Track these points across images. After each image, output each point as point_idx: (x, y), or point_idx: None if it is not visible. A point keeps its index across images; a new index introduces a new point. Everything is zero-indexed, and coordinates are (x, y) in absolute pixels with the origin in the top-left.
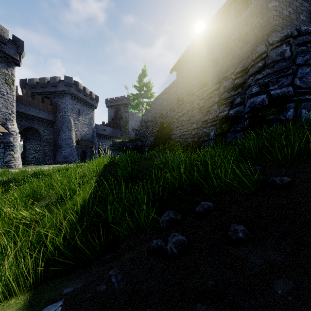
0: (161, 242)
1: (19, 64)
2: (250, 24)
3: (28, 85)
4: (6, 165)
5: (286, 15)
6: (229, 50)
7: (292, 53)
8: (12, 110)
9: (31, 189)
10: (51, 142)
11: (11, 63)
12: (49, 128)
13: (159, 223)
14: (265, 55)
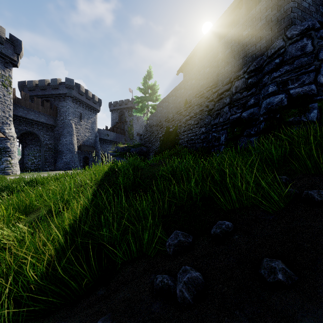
0: (167, 279)
1: (16, 65)
2: (265, 18)
3: (27, 88)
4: (3, 172)
5: (306, 7)
6: (241, 47)
7: (314, 47)
8: (9, 114)
9: (20, 200)
10: (52, 148)
11: (8, 64)
12: (49, 133)
13: (165, 247)
14: (283, 50)
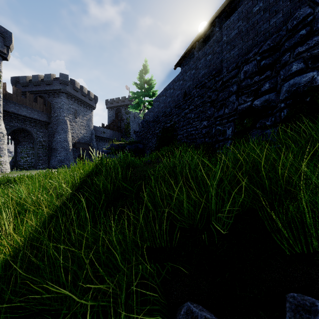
0: None
1: (6, 58)
2: None
3: (20, 83)
4: None
5: None
6: (251, 26)
7: None
8: None
9: None
10: (45, 145)
11: None
12: (43, 130)
13: None
14: (311, 18)
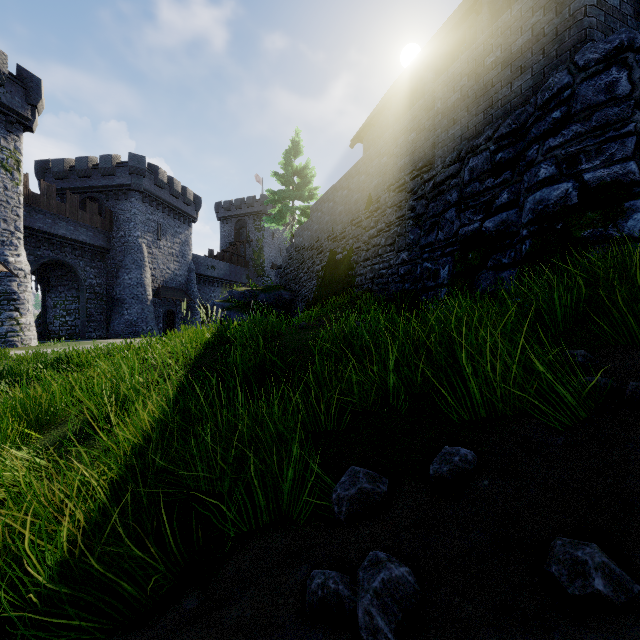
0: (336, 580)
1: (31, 127)
2: (530, 28)
3: (52, 173)
4: (3, 342)
5: (614, 5)
6: (482, 89)
7: (633, 85)
8: (16, 225)
9: (30, 399)
10: (101, 293)
11: (14, 125)
12: (97, 263)
13: (329, 503)
14: (569, 92)
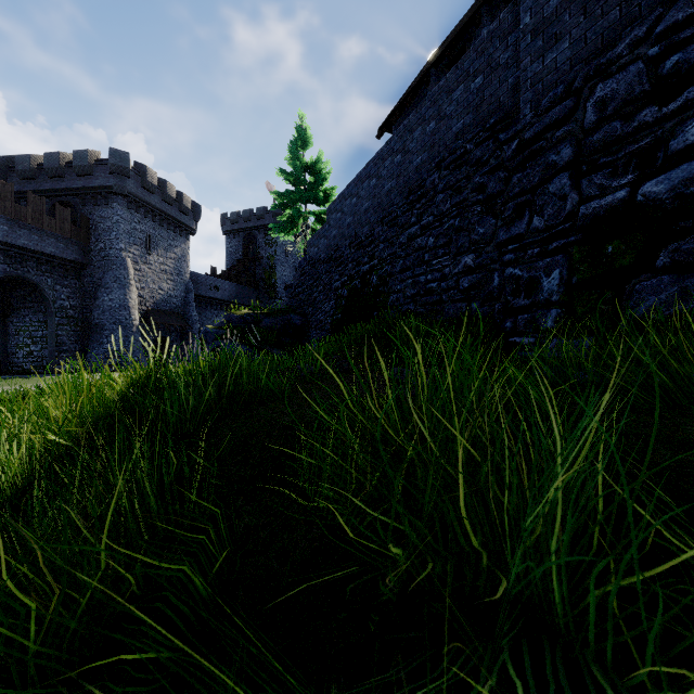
0: None
1: None
2: None
3: (16, 172)
4: None
5: None
6: None
7: None
8: None
9: None
10: (76, 317)
11: None
12: (71, 281)
13: None
14: None
